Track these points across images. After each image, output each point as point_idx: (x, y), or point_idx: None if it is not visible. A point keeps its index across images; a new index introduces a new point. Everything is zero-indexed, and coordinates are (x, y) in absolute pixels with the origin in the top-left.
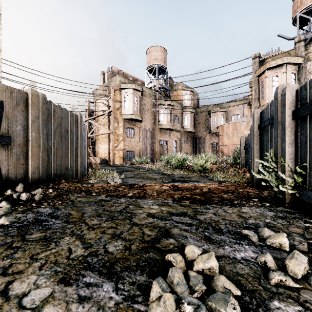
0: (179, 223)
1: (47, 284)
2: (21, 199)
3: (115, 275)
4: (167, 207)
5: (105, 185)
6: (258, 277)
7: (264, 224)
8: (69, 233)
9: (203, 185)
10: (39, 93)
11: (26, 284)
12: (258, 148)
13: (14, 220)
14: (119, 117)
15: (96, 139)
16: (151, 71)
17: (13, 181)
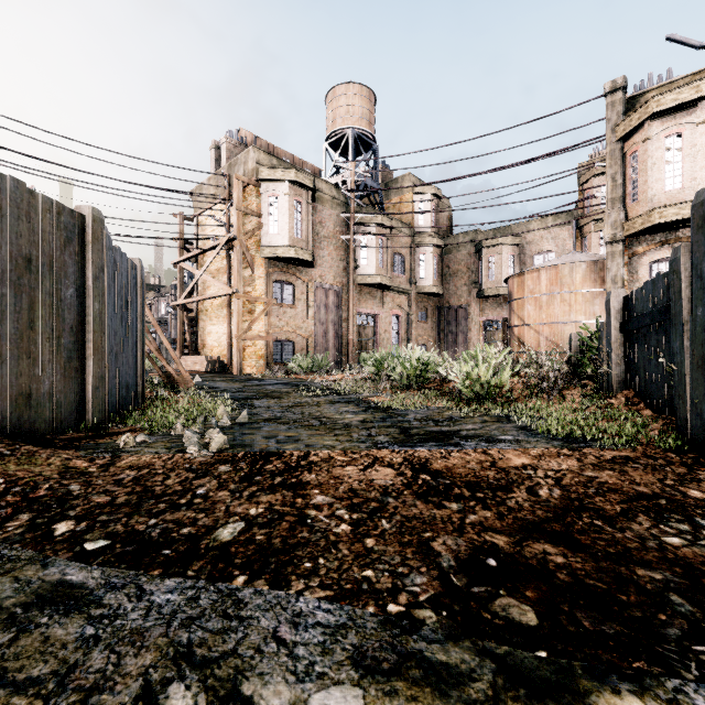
0: None
1: None
2: None
3: None
4: None
5: (158, 464)
6: None
7: None
8: None
9: (520, 460)
10: None
11: None
12: None
13: None
14: (256, 254)
15: (199, 310)
16: (337, 146)
17: None
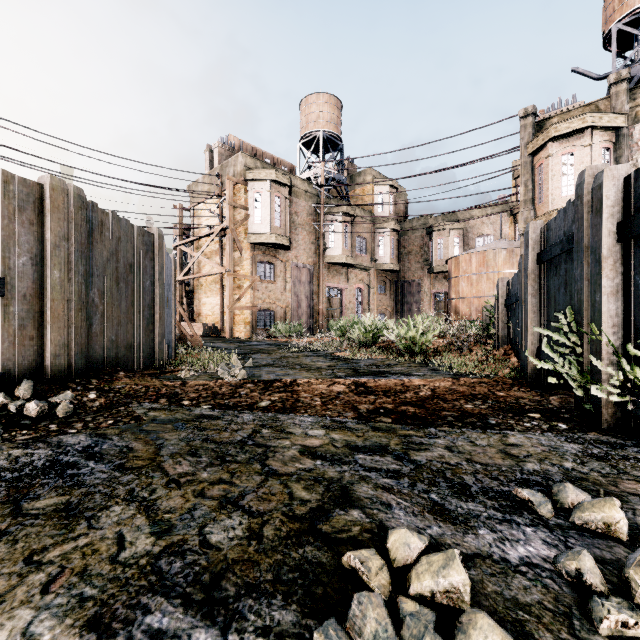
0: (372, 471)
1: (54, 634)
2: (25, 415)
3: (223, 607)
4: (345, 434)
5: (211, 384)
6: (565, 612)
7: (562, 473)
8: (123, 497)
9: (419, 382)
10: (69, 186)
11: (4, 634)
12: (536, 305)
13: (4, 464)
14: (243, 240)
15: (195, 285)
16: (309, 145)
17: (11, 375)
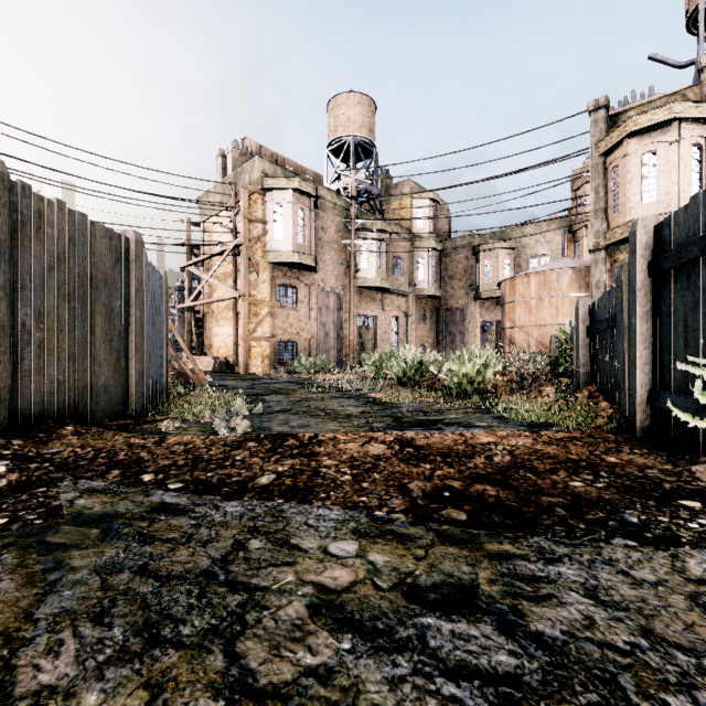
0: (462, 679)
1: None
2: None
3: None
4: (394, 551)
5: (199, 442)
6: None
7: None
8: None
9: (487, 439)
10: None
11: None
12: (647, 332)
13: None
14: (261, 259)
15: (206, 312)
16: (338, 152)
17: None
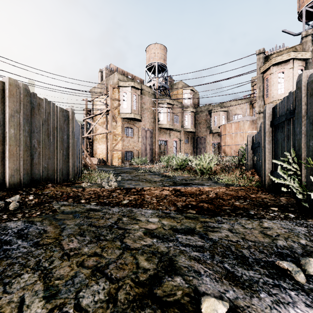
0: (187, 246)
1: None
2: None
3: None
4: (170, 220)
5: (98, 190)
6: None
7: (301, 248)
8: (32, 266)
9: (208, 189)
10: (20, 83)
11: None
12: (270, 148)
13: None
14: (117, 116)
15: (93, 139)
16: (150, 69)
17: None
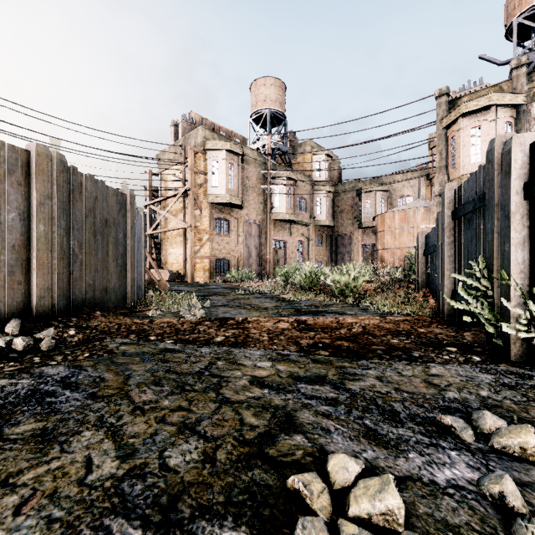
0: (313, 399)
1: None
2: (13, 349)
3: (178, 528)
4: (289, 365)
5: (175, 321)
6: (491, 533)
7: (479, 401)
8: (93, 423)
9: (352, 320)
10: (52, 153)
11: None
12: (451, 254)
13: None
14: (203, 200)
15: (162, 238)
16: (258, 120)
17: (2, 315)
